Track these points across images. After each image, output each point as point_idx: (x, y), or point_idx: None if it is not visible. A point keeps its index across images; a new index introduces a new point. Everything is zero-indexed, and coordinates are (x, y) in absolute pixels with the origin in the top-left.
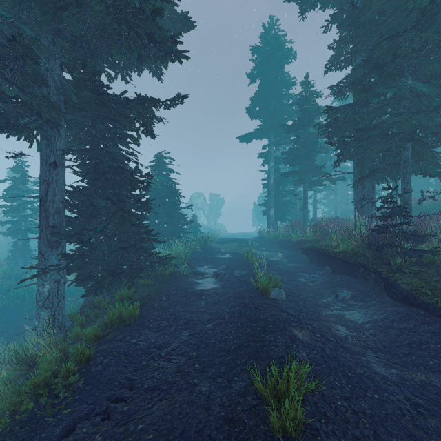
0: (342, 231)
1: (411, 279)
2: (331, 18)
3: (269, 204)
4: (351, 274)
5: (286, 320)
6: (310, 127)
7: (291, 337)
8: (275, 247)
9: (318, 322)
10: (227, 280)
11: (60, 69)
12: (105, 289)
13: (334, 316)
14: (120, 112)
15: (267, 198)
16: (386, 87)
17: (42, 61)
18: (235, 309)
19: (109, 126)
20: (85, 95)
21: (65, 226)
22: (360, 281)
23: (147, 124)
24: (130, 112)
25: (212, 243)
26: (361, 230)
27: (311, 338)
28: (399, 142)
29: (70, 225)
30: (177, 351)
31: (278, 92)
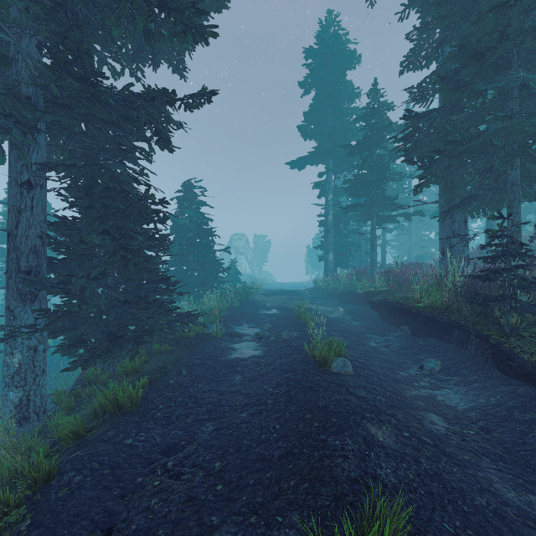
0: (427, 279)
1: (535, 346)
2: (408, 1)
3: (326, 247)
4: (438, 337)
5: (357, 409)
6: (379, 147)
7: (366, 440)
8: (335, 300)
9: (403, 410)
10: (273, 345)
11: (39, 52)
12: (99, 359)
13: (422, 398)
14: (124, 115)
15: (325, 238)
16: (488, 83)
17: (8, 37)
18: (281, 389)
19: (109, 134)
20: (69, 85)
21: (45, 271)
22: (455, 347)
23: (162, 132)
24: (137, 114)
25: (255, 295)
26: (455, 277)
27: (396, 440)
28: (504, 158)
29: (55, 270)
30: (192, 459)
31: (338, 106)
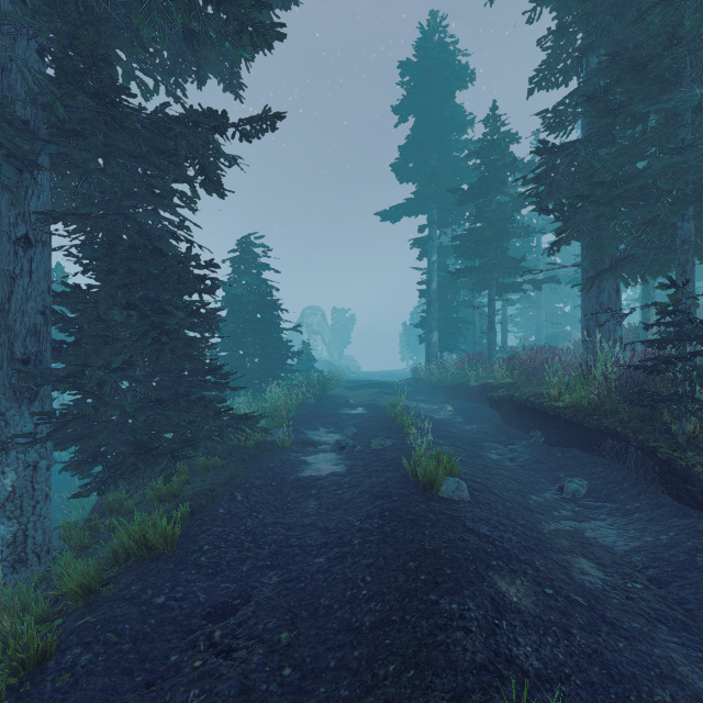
0: (567, 369)
1: None
2: None
3: (429, 325)
4: (582, 447)
5: (479, 554)
6: (499, 193)
7: (494, 602)
8: (441, 395)
9: (542, 553)
10: (359, 458)
11: (40, 59)
12: (122, 480)
13: (566, 535)
14: (157, 146)
15: (427, 313)
16: (651, 103)
17: None
18: (373, 522)
19: (137, 173)
20: (80, 104)
21: (49, 359)
22: (608, 463)
23: (210, 169)
24: (175, 145)
25: (335, 389)
26: (607, 367)
27: (536, 600)
28: (671, 206)
29: (64, 358)
30: (248, 628)
31: (444, 137)
